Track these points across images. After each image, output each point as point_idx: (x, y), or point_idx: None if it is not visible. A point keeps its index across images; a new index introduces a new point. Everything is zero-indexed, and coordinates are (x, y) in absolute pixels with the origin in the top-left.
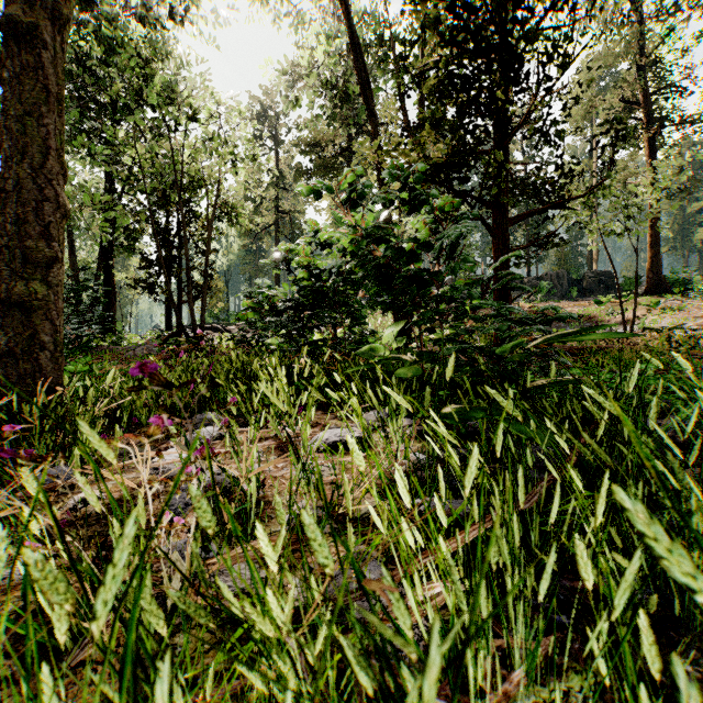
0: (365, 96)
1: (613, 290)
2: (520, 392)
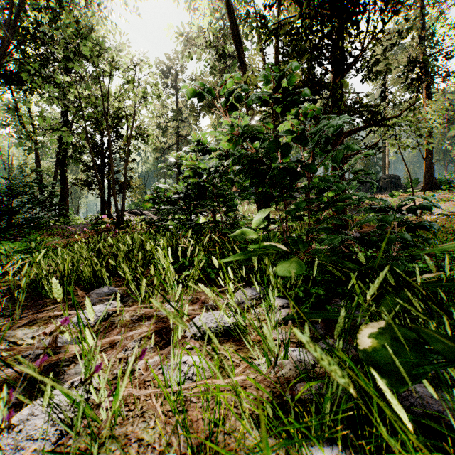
0: (236, 49)
1: (400, 187)
2: (395, 282)
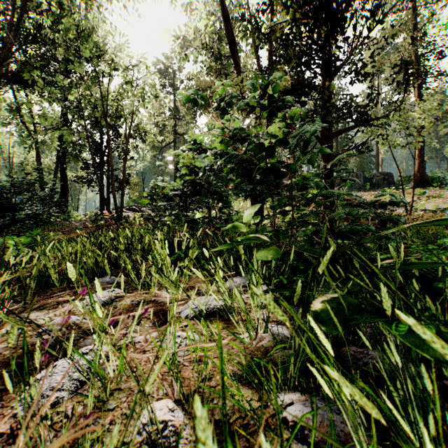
0: (231, 51)
1: (392, 184)
2: (364, 268)
